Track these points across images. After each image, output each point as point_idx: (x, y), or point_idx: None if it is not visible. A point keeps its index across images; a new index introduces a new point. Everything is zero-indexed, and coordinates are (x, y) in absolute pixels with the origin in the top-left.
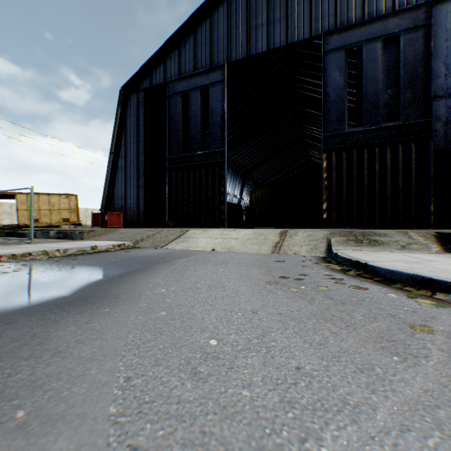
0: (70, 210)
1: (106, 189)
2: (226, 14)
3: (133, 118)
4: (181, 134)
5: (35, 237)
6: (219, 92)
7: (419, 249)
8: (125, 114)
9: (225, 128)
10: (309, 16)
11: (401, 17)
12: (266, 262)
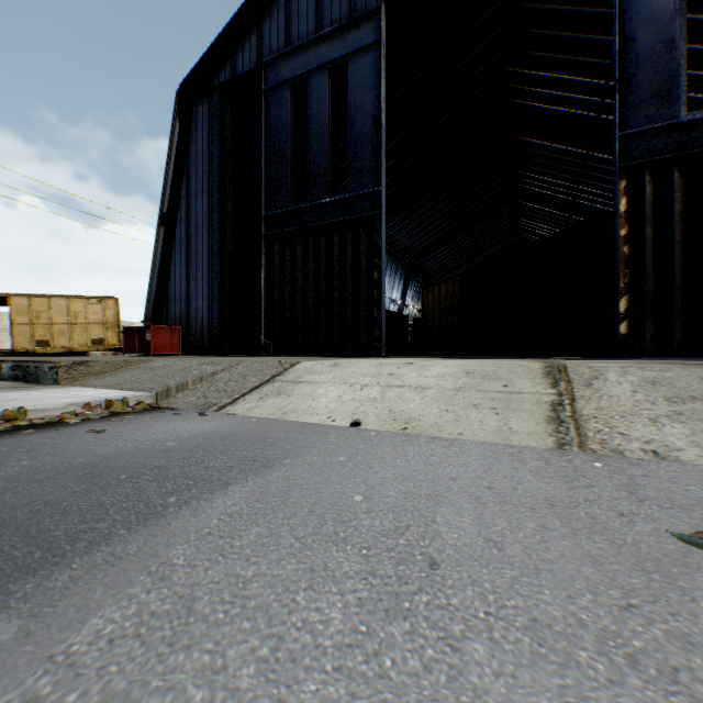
0: (106, 324)
1: (153, 284)
2: None
3: (201, 145)
4: (290, 165)
5: None
6: (368, 69)
7: None
8: (186, 138)
9: (382, 144)
10: None
11: None
12: (644, 552)
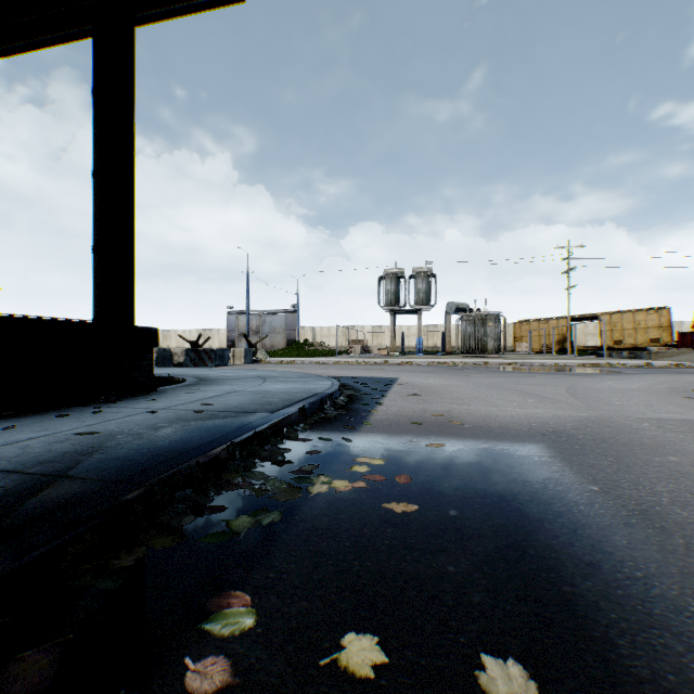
0: (658, 328)
1: None
2: None
3: None
4: None
5: (609, 357)
6: None
7: None
8: None
9: None
10: None
11: None
12: None
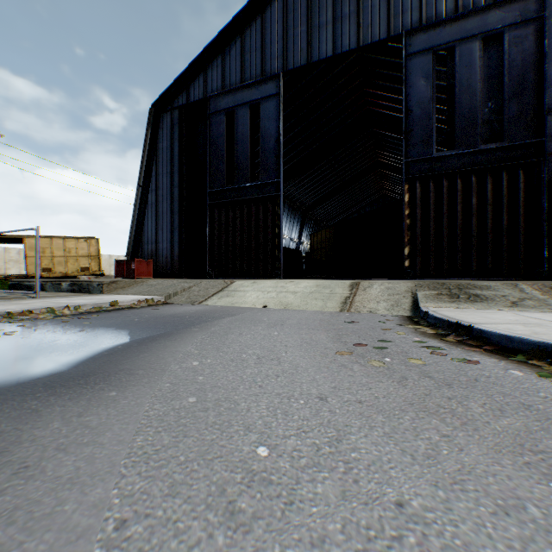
0: (90, 257)
1: (132, 231)
2: (281, 11)
3: (166, 143)
4: (225, 161)
5: (44, 290)
6: (273, 109)
7: (536, 306)
8: (156, 138)
9: (280, 154)
10: (386, 11)
11: (505, 8)
12: (333, 323)
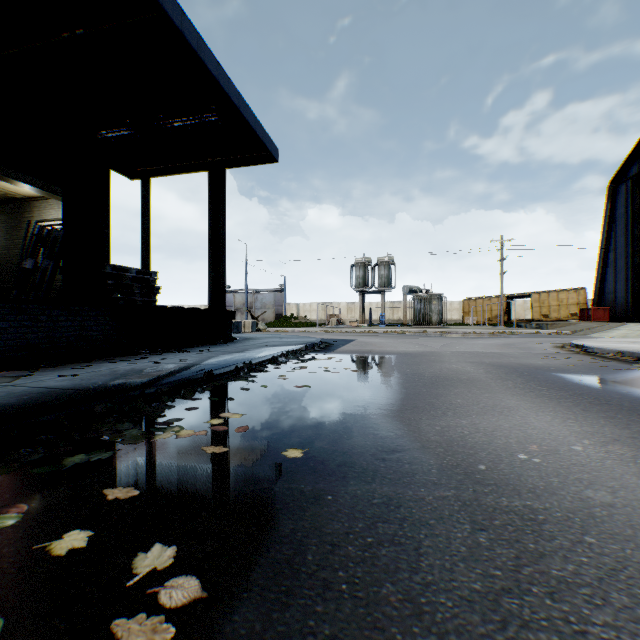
0: (577, 304)
1: (595, 285)
2: None
3: (620, 209)
4: None
5: (525, 328)
6: None
7: None
8: (612, 207)
9: None
10: None
11: None
12: None
